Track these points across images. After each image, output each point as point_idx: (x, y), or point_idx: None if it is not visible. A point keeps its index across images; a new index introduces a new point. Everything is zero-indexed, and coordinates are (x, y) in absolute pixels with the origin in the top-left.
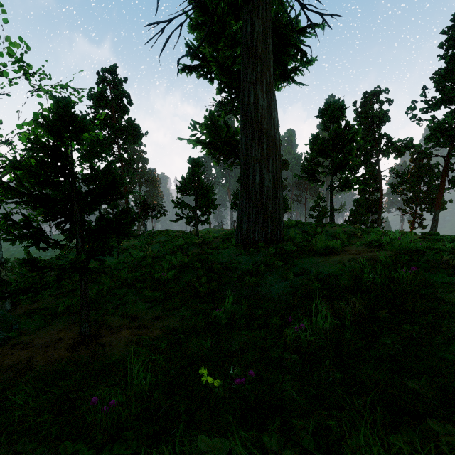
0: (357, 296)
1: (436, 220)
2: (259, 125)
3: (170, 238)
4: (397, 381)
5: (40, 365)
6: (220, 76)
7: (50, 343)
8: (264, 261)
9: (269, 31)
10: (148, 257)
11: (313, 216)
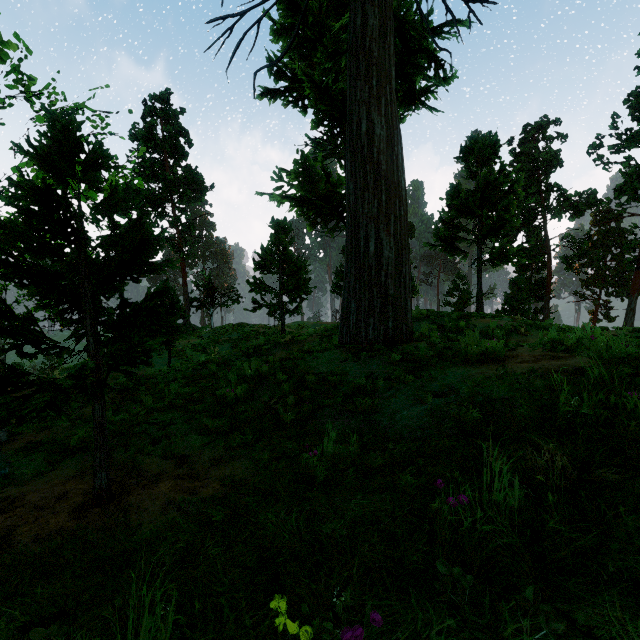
0: (552, 438)
1: (633, 310)
2: (375, 165)
3: (246, 335)
4: None
5: (24, 543)
6: (317, 102)
7: (48, 500)
8: (384, 371)
9: (390, 25)
10: (212, 363)
11: (450, 304)
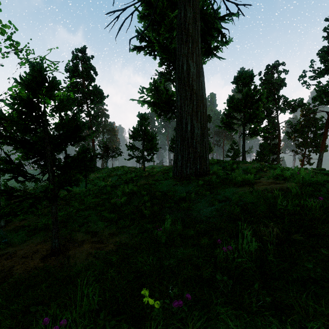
0: (273, 220)
1: (321, 159)
2: (191, 87)
3: (125, 172)
4: (325, 307)
5: (18, 273)
6: (161, 53)
7: (28, 254)
8: (195, 190)
9: (198, 16)
10: (108, 186)
11: (229, 156)
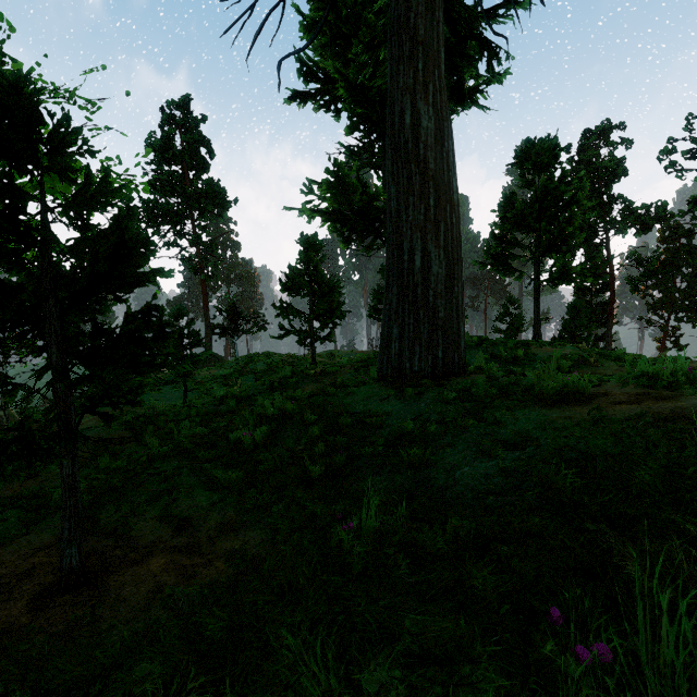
0: None
1: None
2: (422, 164)
3: (272, 365)
4: None
5: None
6: (351, 104)
7: (7, 580)
8: (435, 412)
9: None
10: (231, 398)
11: (500, 330)
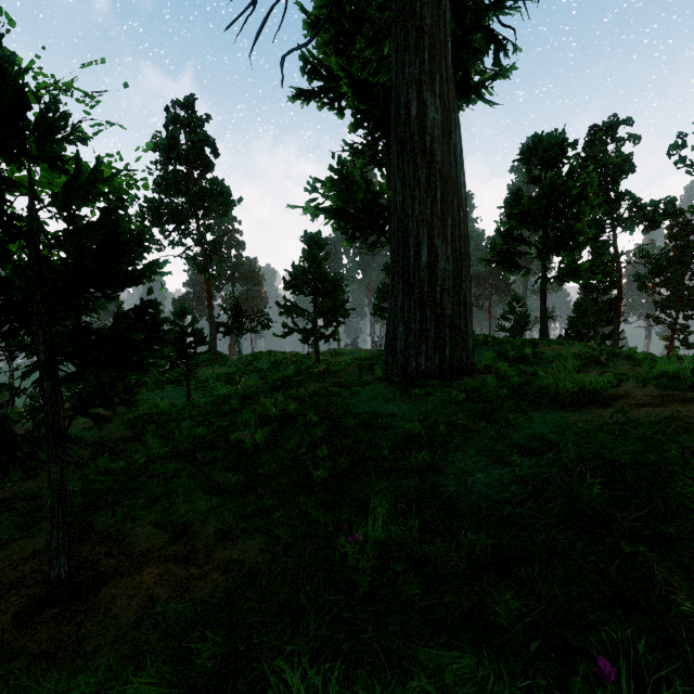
0: None
1: None
2: (428, 156)
3: (276, 364)
4: None
5: None
6: (355, 101)
7: None
8: (443, 413)
9: None
10: (234, 397)
11: (504, 329)
